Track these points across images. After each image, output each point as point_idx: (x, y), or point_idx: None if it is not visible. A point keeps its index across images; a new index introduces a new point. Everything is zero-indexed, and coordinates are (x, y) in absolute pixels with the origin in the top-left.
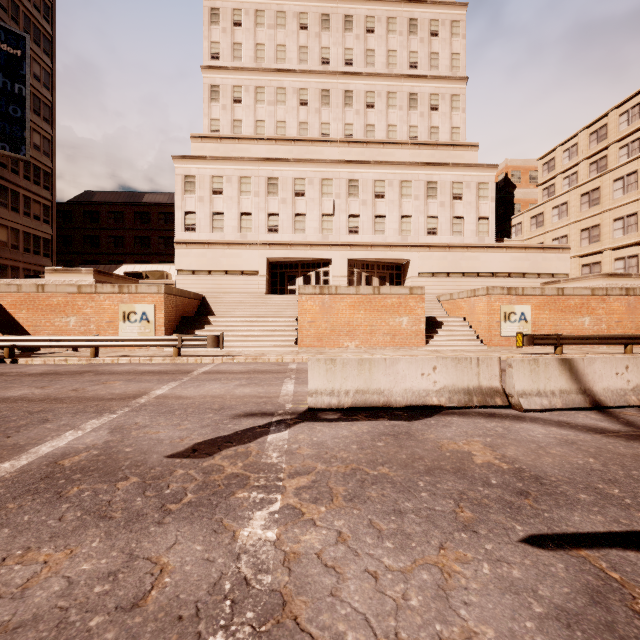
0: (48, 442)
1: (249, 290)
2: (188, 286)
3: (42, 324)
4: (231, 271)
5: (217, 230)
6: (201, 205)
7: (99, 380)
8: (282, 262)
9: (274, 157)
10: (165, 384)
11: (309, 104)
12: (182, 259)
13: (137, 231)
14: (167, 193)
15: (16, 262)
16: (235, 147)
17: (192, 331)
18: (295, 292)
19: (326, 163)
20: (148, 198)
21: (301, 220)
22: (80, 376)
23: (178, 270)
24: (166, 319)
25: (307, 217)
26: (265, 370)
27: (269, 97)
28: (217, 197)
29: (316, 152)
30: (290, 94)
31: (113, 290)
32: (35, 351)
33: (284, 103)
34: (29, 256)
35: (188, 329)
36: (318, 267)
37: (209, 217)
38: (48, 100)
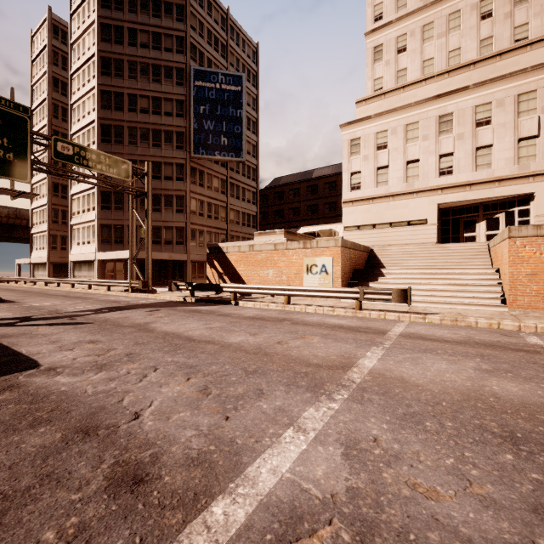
0: (267, 452)
1: (416, 241)
2: (353, 241)
3: (252, 275)
4: (396, 223)
5: (381, 184)
6: (365, 163)
7: (297, 332)
8: (455, 207)
9: (447, 91)
10: (367, 349)
11: (494, 13)
12: (348, 216)
13: (308, 201)
14: (330, 166)
15: (238, 233)
16: (399, 97)
17: (365, 283)
18: (474, 239)
19: (525, 73)
20: (316, 173)
21: (485, 153)
22: (280, 324)
23: (344, 227)
24: (342, 271)
25: (494, 148)
26: (492, 342)
27: (438, 30)
28: (381, 152)
29: (506, 66)
30: (466, 14)
31: (299, 246)
32: (248, 295)
33: (458, 28)
34: (244, 228)
35: (361, 281)
36: (510, 207)
37: (373, 173)
38: (254, 118)
